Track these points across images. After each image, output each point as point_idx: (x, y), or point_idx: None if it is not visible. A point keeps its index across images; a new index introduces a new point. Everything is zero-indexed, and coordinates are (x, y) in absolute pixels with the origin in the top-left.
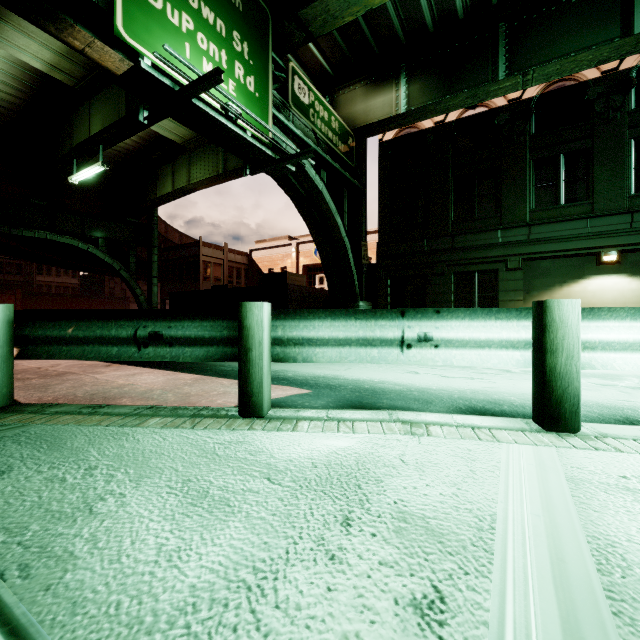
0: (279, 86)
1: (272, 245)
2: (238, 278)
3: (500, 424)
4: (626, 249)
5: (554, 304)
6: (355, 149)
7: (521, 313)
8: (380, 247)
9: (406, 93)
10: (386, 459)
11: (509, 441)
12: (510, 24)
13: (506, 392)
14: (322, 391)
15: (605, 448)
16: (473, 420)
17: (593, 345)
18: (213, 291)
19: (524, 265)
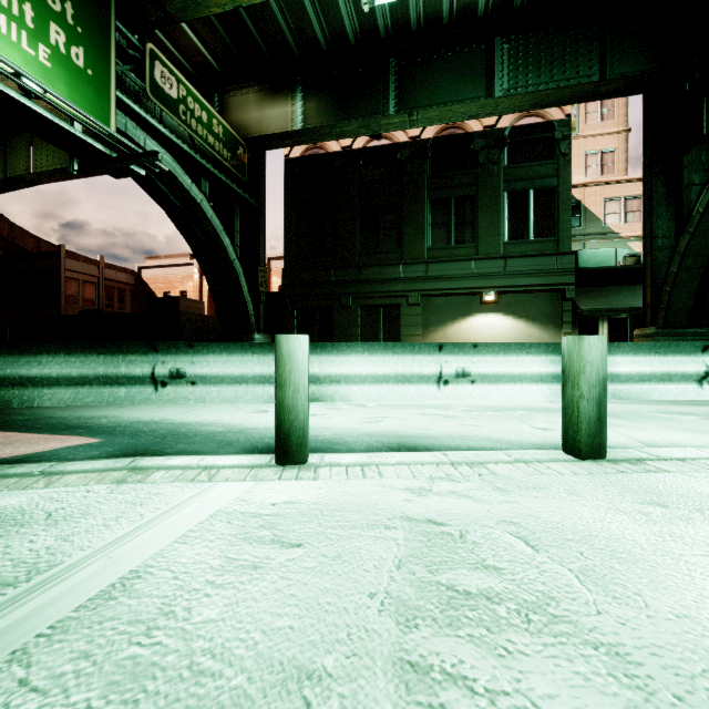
0: (133, 68)
1: (168, 263)
2: (121, 302)
3: (243, 462)
4: (501, 291)
5: (283, 339)
6: (249, 161)
7: (274, 348)
8: (286, 274)
9: (302, 109)
10: (30, 516)
11: (221, 479)
12: (399, 62)
13: (329, 427)
14: (116, 439)
15: (306, 477)
16: (221, 460)
17: (337, 379)
18: (77, 317)
19: (423, 301)
